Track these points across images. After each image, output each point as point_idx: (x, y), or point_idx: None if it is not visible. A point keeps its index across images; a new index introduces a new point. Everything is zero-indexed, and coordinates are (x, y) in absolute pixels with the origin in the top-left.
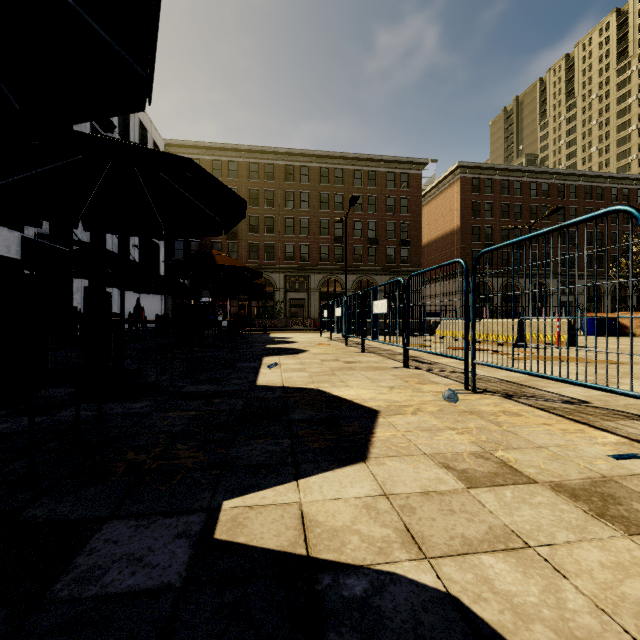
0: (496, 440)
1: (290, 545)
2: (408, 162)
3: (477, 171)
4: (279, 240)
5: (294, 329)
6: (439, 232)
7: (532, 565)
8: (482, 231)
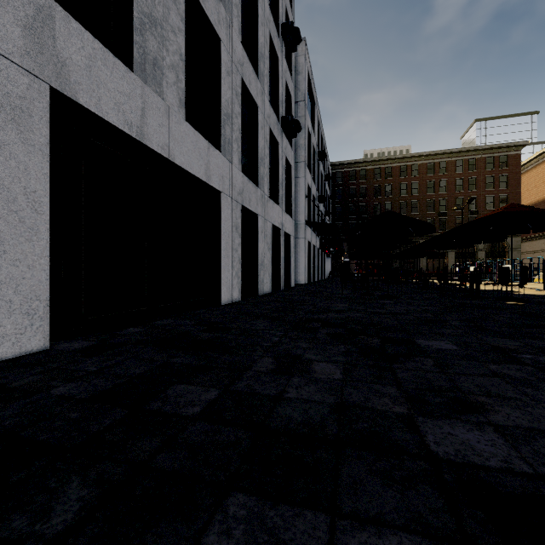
0: None
1: (515, 293)
2: (507, 146)
3: None
4: None
5: None
6: (539, 197)
7: (543, 294)
8: None
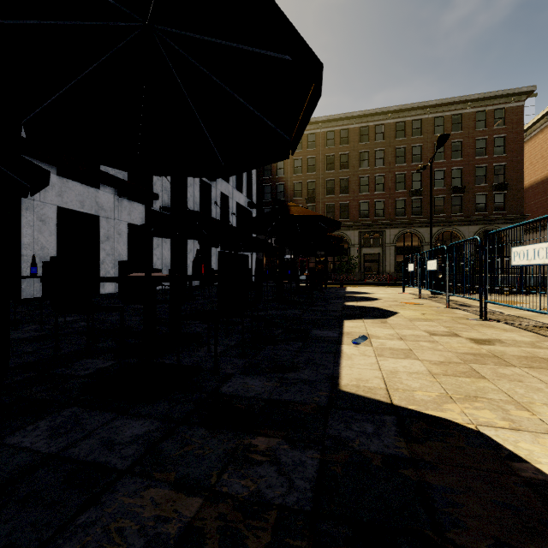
0: None
1: None
2: (504, 95)
3: None
4: (353, 199)
5: (369, 283)
6: None
7: None
8: None
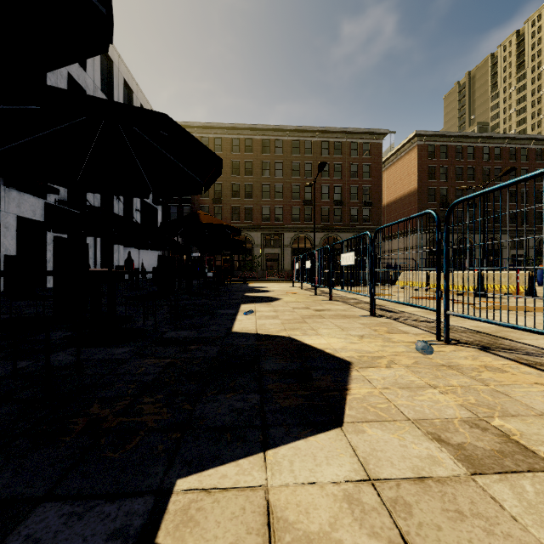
0: (487, 403)
1: None
2: (370, 133)
3: (433, 139)
4: (257, 203)
5: (270, 280)
6: (398, 194)
7: None
8: (437, 192)
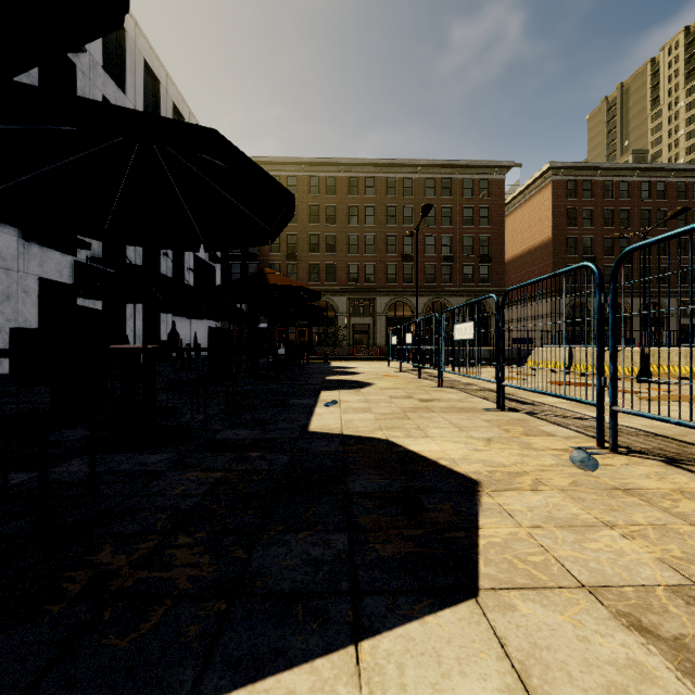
0: None
1: None
2: (489, 166)
3: (573, 172)
4: (341, 260)
5: (358, 358)
6: (526, 246)
7: None
8: (579, 243)
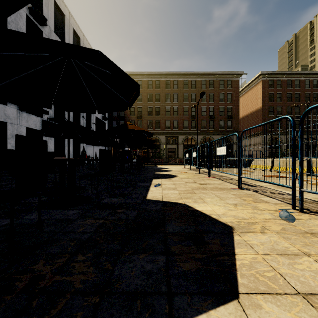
0: None
1: None
2: (231, 74)
3: (272, 76)
4: (162, 118)
5: (170, 163)
6: (249, 111)
7: None
8: (275, 109)
